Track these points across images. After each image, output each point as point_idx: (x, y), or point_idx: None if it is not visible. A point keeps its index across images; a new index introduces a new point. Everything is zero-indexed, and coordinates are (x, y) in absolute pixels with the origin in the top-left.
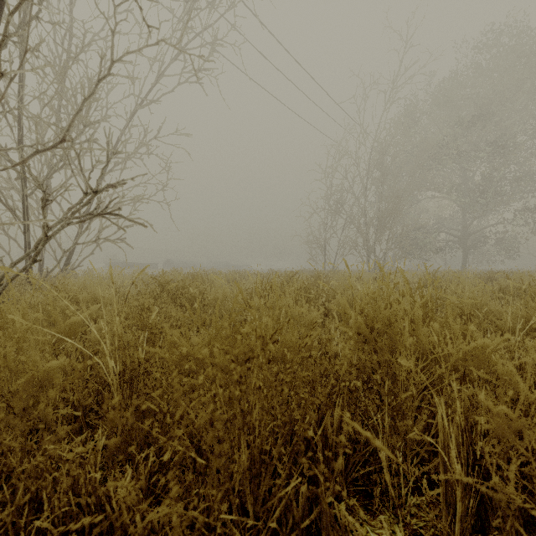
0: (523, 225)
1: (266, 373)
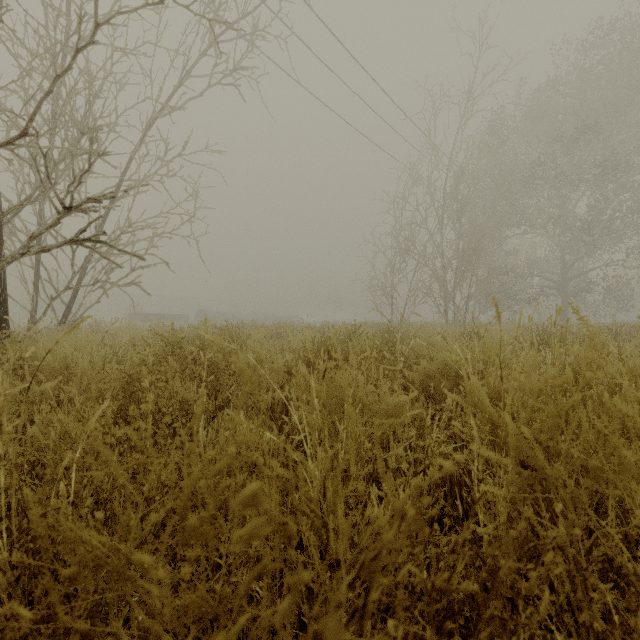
0: (638, 267)
1: None
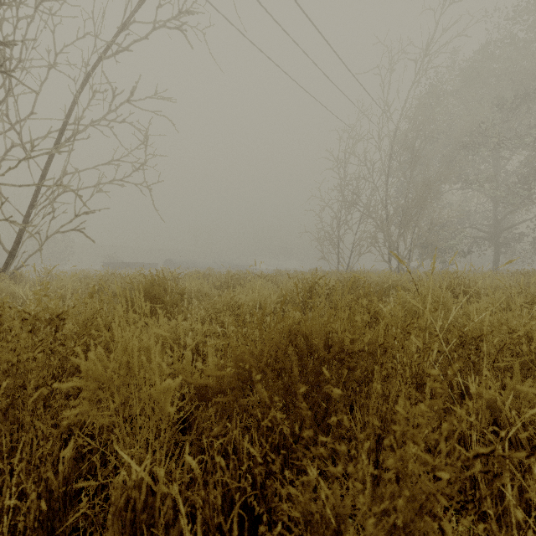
0: None
1: None
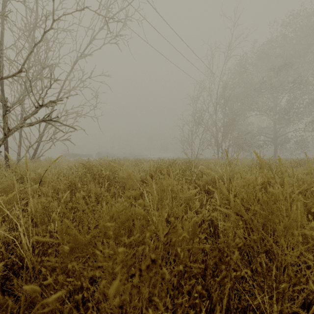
0: (311, 131)
1: (157, 300)
